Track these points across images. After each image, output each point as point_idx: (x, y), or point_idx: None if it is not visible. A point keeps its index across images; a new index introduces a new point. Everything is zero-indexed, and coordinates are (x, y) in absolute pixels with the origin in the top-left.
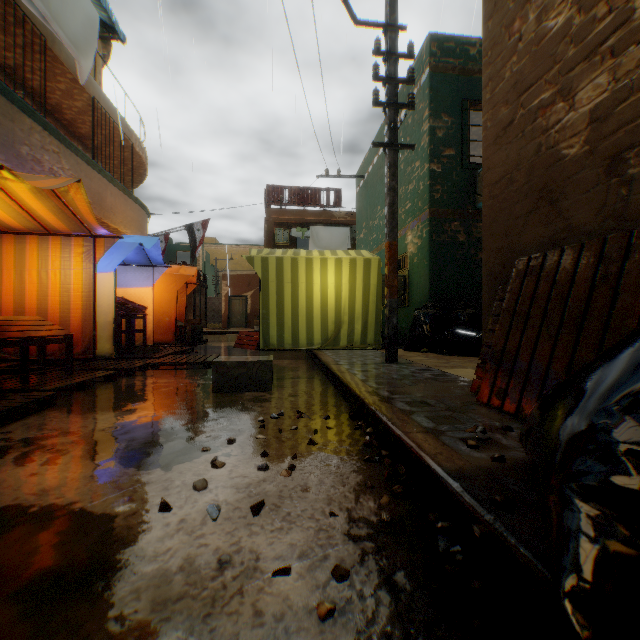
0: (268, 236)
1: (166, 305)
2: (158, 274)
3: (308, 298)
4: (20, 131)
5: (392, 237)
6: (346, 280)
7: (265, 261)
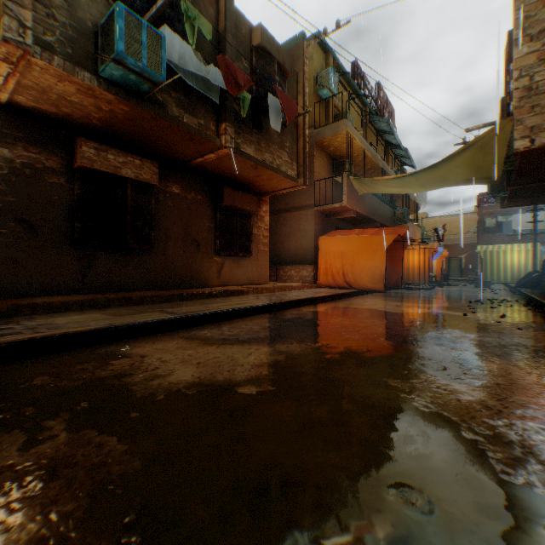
0: (479, 223)
1: (436, 267)
2: (437, 257)
3: (503, 265)
4: (407, 225)
5: (533, 248)
6: (521, 257)
7: (484, 252)
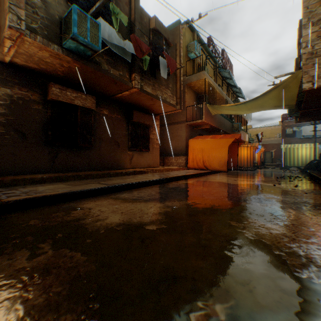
0: (282, 131)
1: (257, 157)
2: (258, 151)
3: (296, 156)
4: (240, 132)
5: (314, 146)
6: (307, 152)
7: (285, 148)
